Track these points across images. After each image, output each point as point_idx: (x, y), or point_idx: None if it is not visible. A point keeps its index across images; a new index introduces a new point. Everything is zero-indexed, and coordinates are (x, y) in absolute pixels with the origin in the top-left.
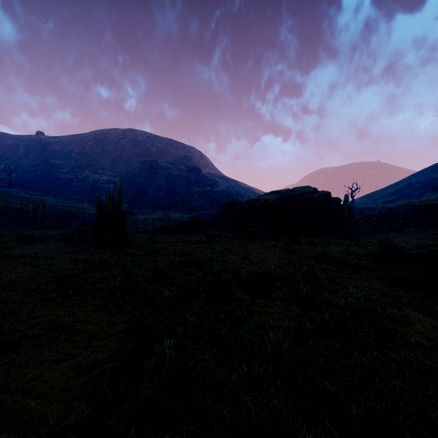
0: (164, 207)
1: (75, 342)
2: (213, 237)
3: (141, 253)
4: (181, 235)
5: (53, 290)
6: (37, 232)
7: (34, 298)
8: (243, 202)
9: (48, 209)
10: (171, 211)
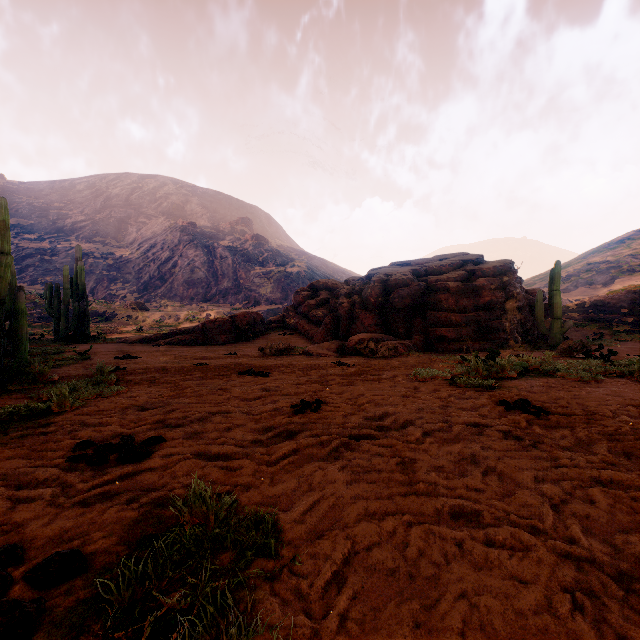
0: (203, 297)
1: None
2: (276, 353)
3: None
4: (209, 347)
5: None
6: None
7: None
8: (340, 283)
9: None
10: (215, 305)
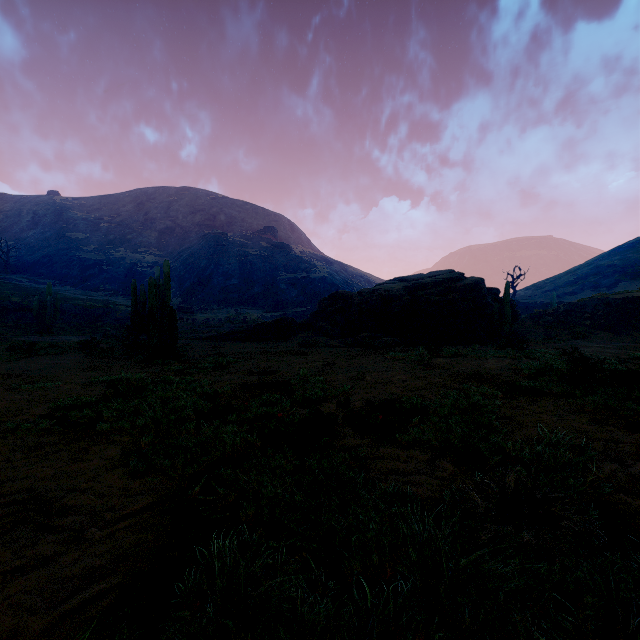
0: (237, 301)
1: (57, 531)
2: (308, 345)
3: (197, 370)
4: (261, 342)
5: (42, 432)
6: (45, 338)
7: (7, 446)
8: (353, 294)
9: (63, 304)
10: (247, 308)
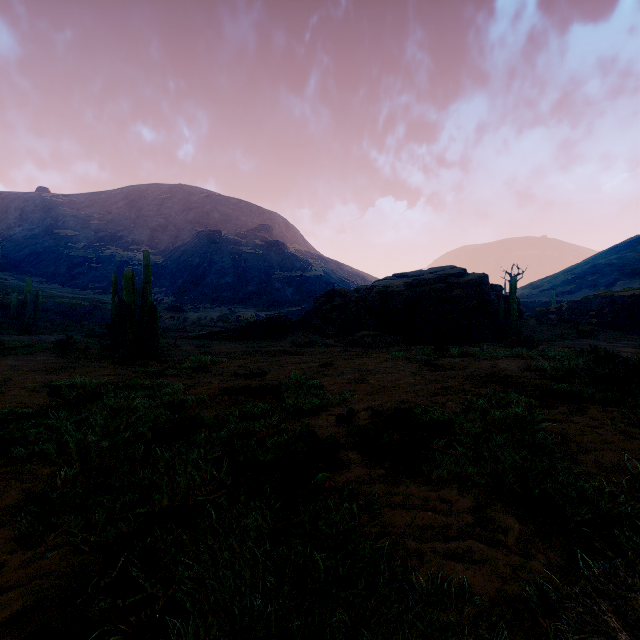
0: (230, 300)
1: None
2: (303, 344)
3: (175, 372)
4: (253, 341)
5: None
6: (21, 337)
7: None
8: (351, 291)
9: (47, 302)
10: (241, 307)
